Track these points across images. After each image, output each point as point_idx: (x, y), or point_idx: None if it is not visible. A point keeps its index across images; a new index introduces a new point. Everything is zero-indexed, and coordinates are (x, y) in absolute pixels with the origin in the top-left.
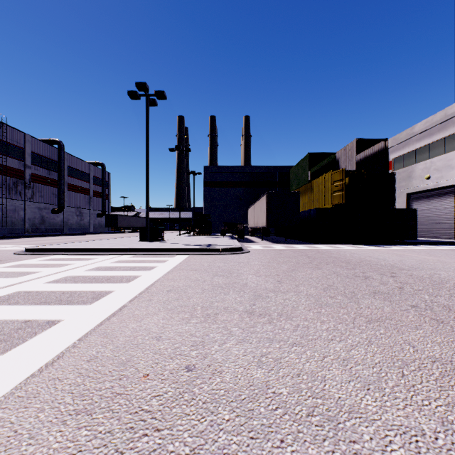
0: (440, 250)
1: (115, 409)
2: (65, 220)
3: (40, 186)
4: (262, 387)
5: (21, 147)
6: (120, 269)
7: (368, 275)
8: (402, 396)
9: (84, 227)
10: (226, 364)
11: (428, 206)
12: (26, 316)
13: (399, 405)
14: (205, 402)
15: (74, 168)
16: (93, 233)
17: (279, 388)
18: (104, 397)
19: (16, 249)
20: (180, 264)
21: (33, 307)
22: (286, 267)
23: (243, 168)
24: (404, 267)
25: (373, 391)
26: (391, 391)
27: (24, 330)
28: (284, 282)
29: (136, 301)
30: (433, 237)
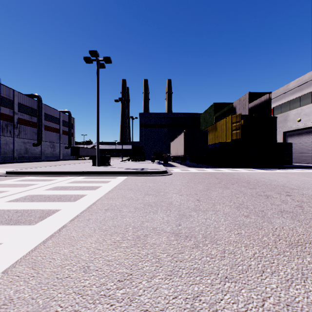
0: None
1: None
2: (42, 151)
3: (24, 127)
4: None
5: (11, 99)
6: (72, 189)
7: (268, 194)
8: None
9: (56, 156)
10: None
11: (299, 141)
12: None
13: None
14: None
15: (49, 115)
16: (62, 160)
17: None
18: None
19: (1, 172)
20: (119, 184)
21: None
22: (202, 187)
23: (167, 114)
24: (294, 187)
25: None
26: None
27: None
28: (202, 201)
29: (76, 220)
30: (303, 162)
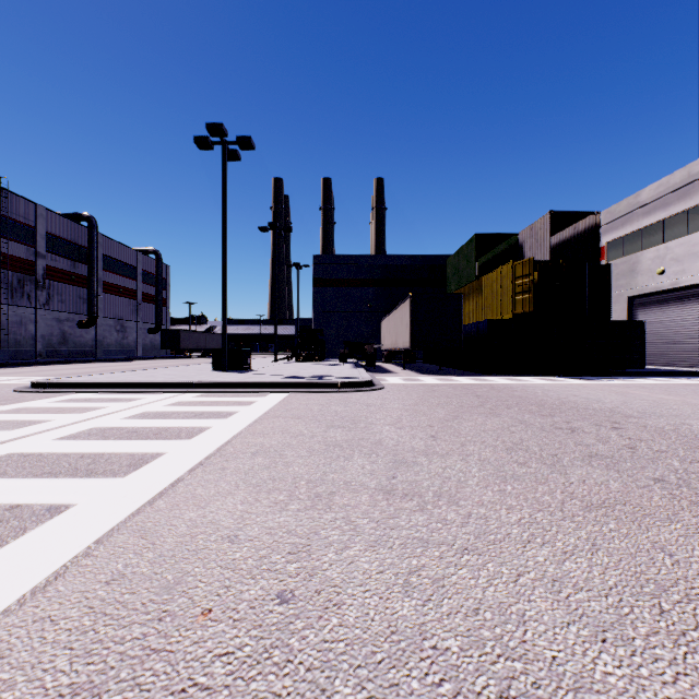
0: (683, 385)
1: (145, 684)
2: (98, 339)
3: (59, 286)
4: (413, 637)
5: (31, 225)
6: (179, 417)
7: (576, 426)
8: (666, 655)
9: (129, 350)
10: (348, 589)
11: (661, 316)
12: (14, 498)
13: (665, 675)
14: (311, 667)
15: (112, 258)
16: (142, 358)
17: (444, 638)
18: (127, 656)
19: (19, 384)
20: (274, 408)
21: (28, 481)
22: (444, 413)
23: (374, 257)
24: (632, 413)
25: (613, 644)
26: (645, 644)
27: (6, 524)
28: (442, 438)
29: (199, 470)
30: (669, 364)
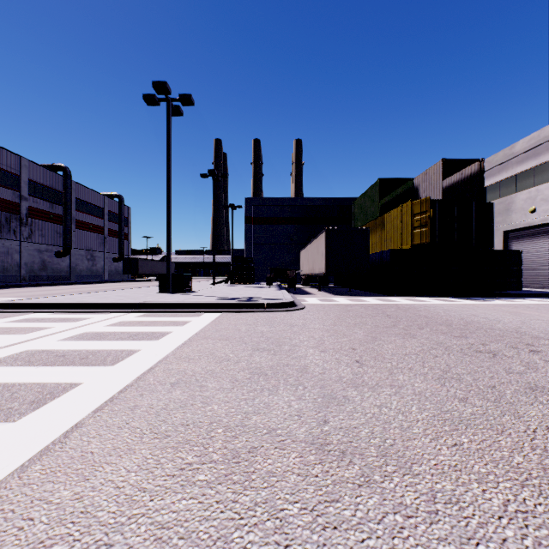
0: None
1: None
2: (72, 266)
3: (40, 223)
4: None
5: (16, 174)
6: (113, 338)
7: (494, 349)
8: None
9: (97, 274)
10: None
11: (533, 247)
12: None
13: None
14: None
15: (84, 201)
16: (107, 282)
17: None
18: None
19: None
20: (205, 329)
21: None
22: (363, 334)
23: (294, 200)
24: (538, 334)
25: None
26: None
27: None
28: (367, 364)
29: (106, 410)
30: (539, 286)
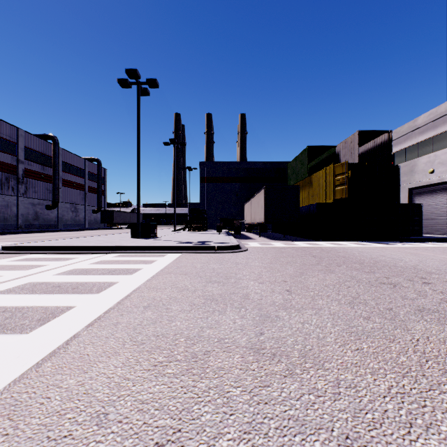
0: None
1: None
2: (59, 216)
3: (33, 182)
4: None
5: (14, 142)
6: (96, 273)
7: (395, 281)
8: None
9: (80, 223)
10: None
11: (431, 201)
12: None
13: None
14: None
15: (69, 164)
16: (88, 229)
17: None
18: None
19: None
20: (168, 266)
21: None
22: (293, 270)
23: (239, 163)
24: (431, 270)
25: None
26: None
27: None
28: (295, 292)
29: (96, 325)
30: (437, 233)
